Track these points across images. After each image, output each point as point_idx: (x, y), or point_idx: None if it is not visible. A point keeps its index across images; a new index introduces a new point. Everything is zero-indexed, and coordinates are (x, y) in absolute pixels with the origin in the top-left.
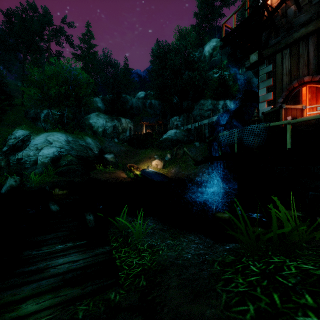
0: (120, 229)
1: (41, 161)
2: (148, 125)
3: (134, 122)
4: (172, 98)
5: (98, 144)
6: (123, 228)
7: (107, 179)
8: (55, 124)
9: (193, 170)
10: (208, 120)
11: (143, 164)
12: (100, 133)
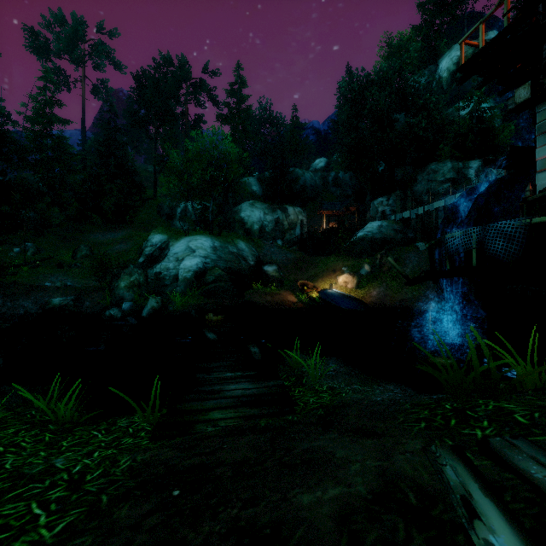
0: (292, 367)
1: (183, 276)
2: (332, 215)
3: (308, 211)
4: (375, 164)
5: (254, 250)
6: (296, 366)
7: (268, 304)
8: (195, 222)
9: (412, 292)
10: (444, 202)
11: (323, 281)
12: (256, 233)
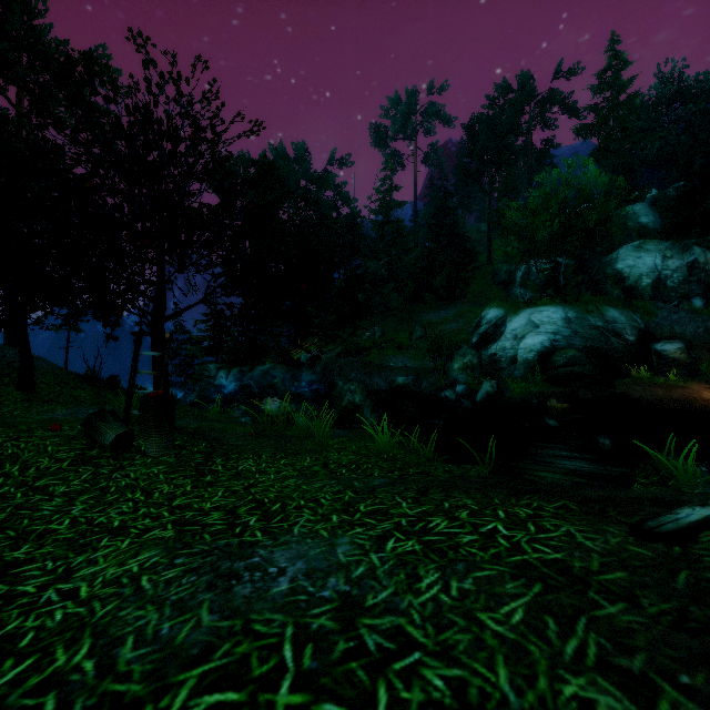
0: (656, 467)
1: (523, 358)
2: None
3: None
4: None
5: (635, 319)
6: (663, 468)
7: (657, 401)
8: (541, 288)
9: None
10: None
11: None
12: (646, 291)
